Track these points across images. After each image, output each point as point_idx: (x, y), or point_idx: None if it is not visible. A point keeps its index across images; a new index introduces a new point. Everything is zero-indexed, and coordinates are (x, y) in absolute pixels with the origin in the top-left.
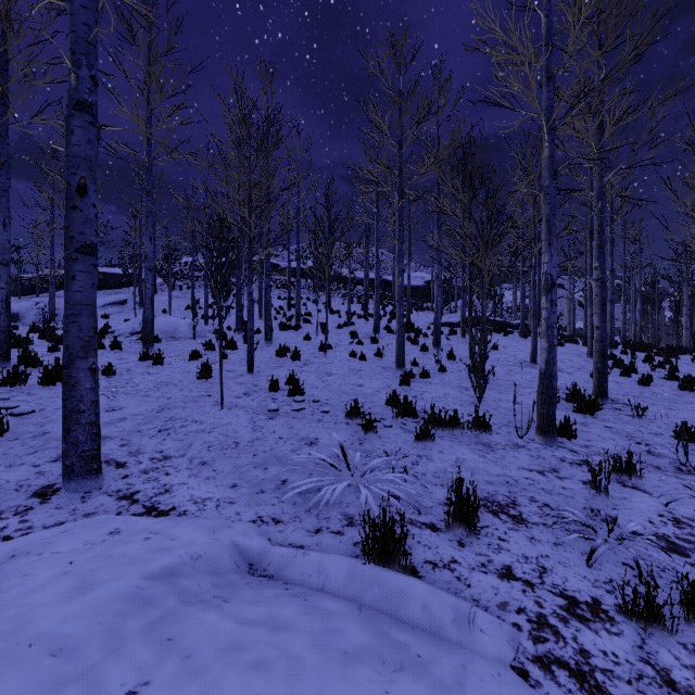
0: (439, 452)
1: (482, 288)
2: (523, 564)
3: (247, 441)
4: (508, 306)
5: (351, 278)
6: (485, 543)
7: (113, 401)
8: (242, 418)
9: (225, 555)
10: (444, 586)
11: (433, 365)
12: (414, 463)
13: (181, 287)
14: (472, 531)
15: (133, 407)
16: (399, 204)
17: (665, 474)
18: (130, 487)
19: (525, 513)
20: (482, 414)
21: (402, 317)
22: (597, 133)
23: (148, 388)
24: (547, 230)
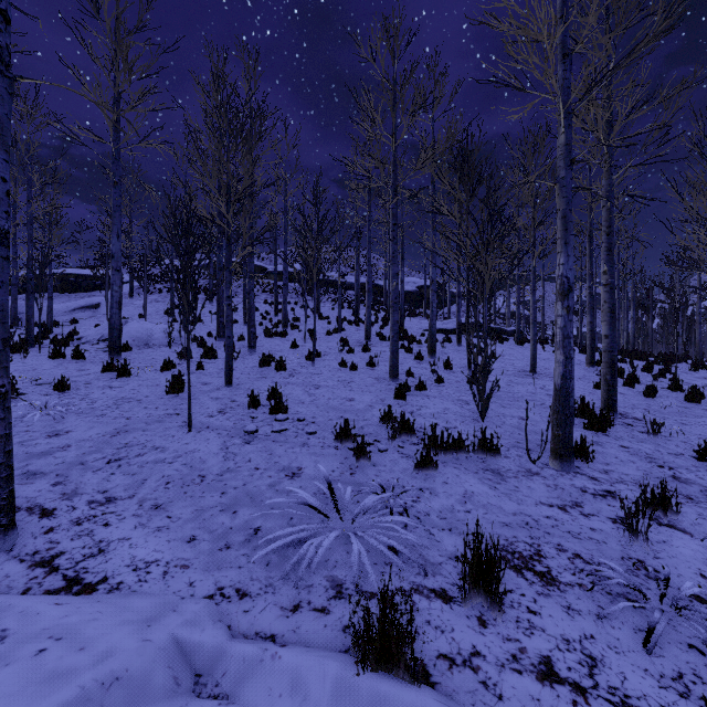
0: (443, 483)
1: (483, 293)
2: (566, 652)
3: (215, 474)
4: (500, 312)
5: (341, 282)
6: (513, 619)
7: (59, 422)
8: (213, 443)
9: (159, 667)
10: (467, 701)
11: (429, 375)
12: (415, 498)
13: (161, 290)
14: (496, 604)
15: (81, 431)
16: (393, 201)
17: (699, 506)
18: (53, 546)
19: (554, 568)
20: (487, 433)
21: (396, 324)
22: (606, 127)
23: (105, 405)
24: (563, 227)
